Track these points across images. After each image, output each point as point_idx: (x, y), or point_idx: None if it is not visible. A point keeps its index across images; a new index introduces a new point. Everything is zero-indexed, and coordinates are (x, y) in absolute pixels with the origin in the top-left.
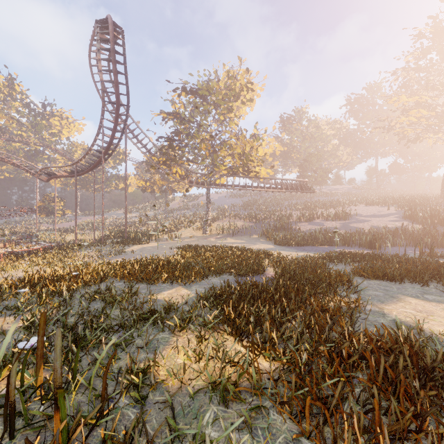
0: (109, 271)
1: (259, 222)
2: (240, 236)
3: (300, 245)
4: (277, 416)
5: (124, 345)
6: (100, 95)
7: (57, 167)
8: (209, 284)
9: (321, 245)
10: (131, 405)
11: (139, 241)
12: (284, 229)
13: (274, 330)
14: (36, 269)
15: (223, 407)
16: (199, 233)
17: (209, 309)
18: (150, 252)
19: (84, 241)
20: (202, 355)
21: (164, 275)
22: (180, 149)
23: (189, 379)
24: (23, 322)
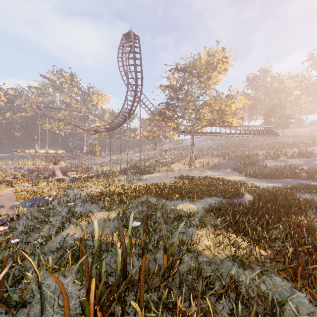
0: (142, 191)
1: (230, 159)
2: (217, 170)
3: (268, 177)
4: (276, 278)
5: (173, 232)
6: (123, 79)
7: (100, 126)
8: (206, 202)
9: (287, 179)
10: (189, 260)
11: (148, 172)
12: (253, 165)
13: (265, 233)
14: (99, 187)
15: (241, 269)
16: (186, 167)
17: (215, 217)
18: (157, 179)
19: (113, 171)
20: (221, 241)
21: (177, 195)
22: (173, 110)
23: (218, 252)
24: (116, 215)
